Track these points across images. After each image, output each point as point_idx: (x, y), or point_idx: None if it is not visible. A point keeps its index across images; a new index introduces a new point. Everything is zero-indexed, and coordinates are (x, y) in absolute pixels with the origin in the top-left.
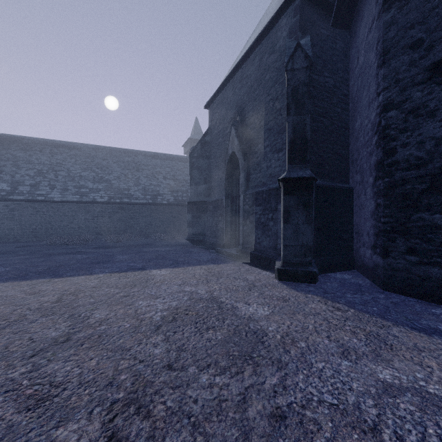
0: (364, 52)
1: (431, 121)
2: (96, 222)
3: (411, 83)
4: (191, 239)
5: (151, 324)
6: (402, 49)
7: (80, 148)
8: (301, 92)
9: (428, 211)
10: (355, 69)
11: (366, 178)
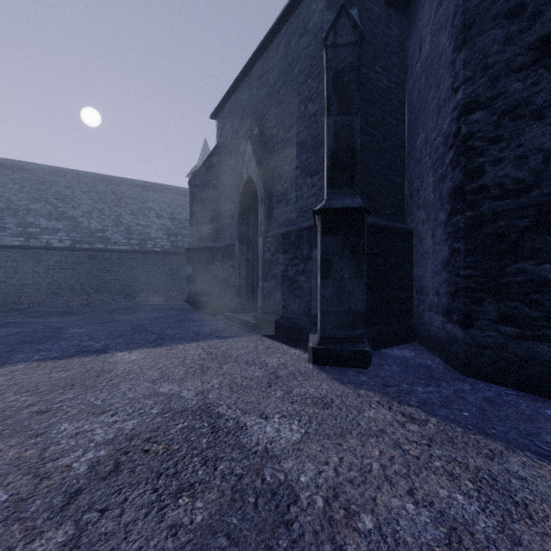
0: (432, 36)
1: (537, 125)
2: (51, 277)
3: (507, 69)
4: (192, 300)
5: (60, 488)
6: (492, 20)
7: (30, 169)
8: (347, 80)
9: (533, 260)
10: (416, 65)
11: (434, 214)
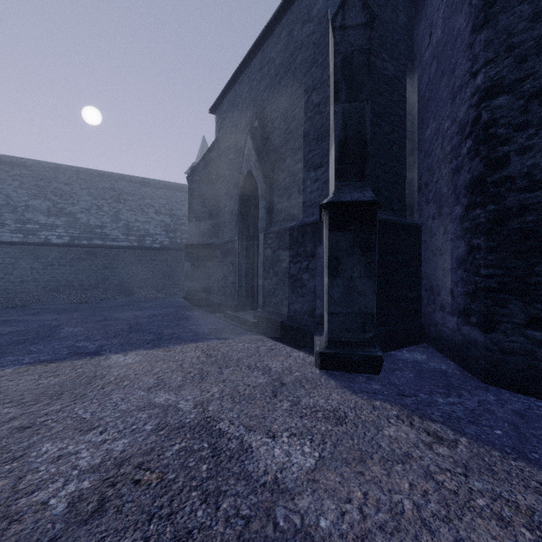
0: (444, 19)
1: None
2: (50, 273)
3: (537, 48)
4: (190, 297)
5: (31, 535)
6: None
7: (29, 166)
8: (357, 65)
9: None
10: (425, 52)
11: (447, 208)
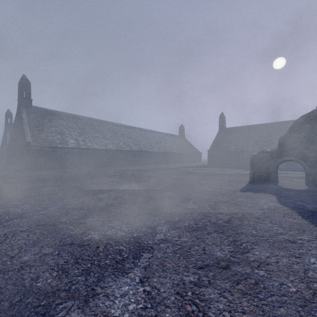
0: None
1: None
2: None
3: None
4: None
5: None
6: None
7: (258, 126)
8: None
9: None
10: None
11: None
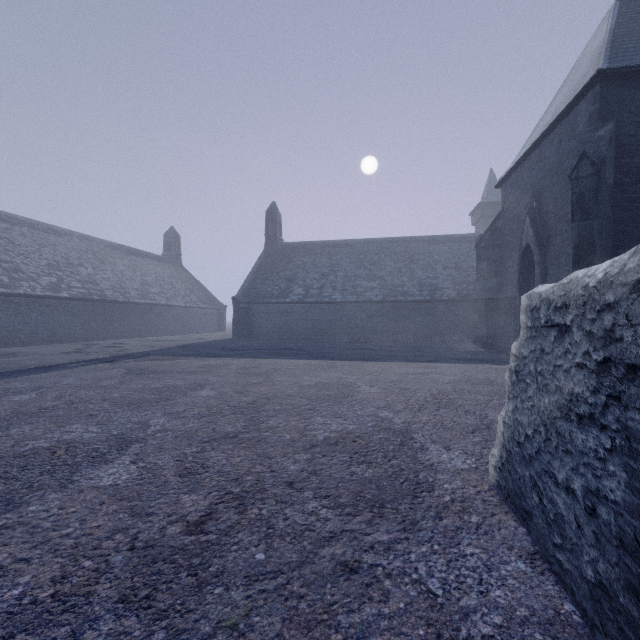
0: None
1: None
2: (371, 322)
3: None
4: (478, 342)
5: (443, 382)
6: None
7: (352, 244)
8: (587, 199)
9: None
10: None
11: None
